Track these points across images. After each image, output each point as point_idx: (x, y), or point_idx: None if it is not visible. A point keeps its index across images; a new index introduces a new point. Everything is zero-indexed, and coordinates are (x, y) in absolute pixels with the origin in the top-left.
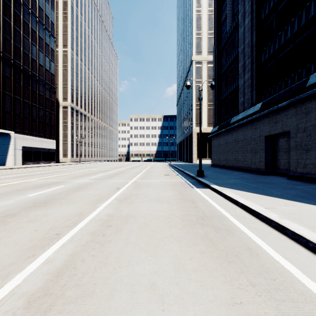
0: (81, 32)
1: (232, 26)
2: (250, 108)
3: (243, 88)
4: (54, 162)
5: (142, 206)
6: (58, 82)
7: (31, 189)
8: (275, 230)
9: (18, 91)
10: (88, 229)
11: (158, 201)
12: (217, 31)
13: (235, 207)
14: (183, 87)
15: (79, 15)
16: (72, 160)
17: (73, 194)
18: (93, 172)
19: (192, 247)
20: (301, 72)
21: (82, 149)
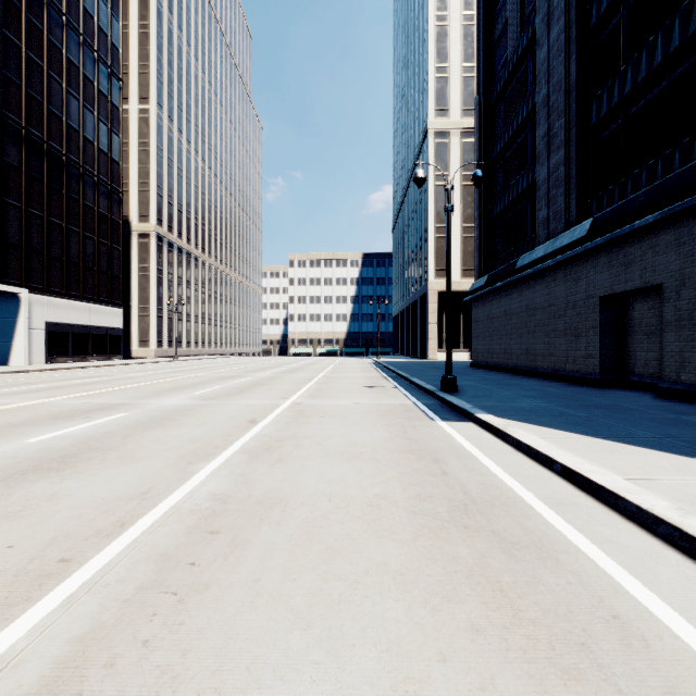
0: (180, 68)
1: (521, 46)
2: (564, 233)
3: (546, 186)
4: (118, 358)
5: (308, 471)
6: (127, 180)
7: (45, 424)
8: (673, 550)
9: (36, 198)
10: (154, 544)
11: (348, 457)
12: (484, 60)
13: (545, 473)
14: (407, 189)
15: (175, 30)
16: (160, 352)
17: (142, 437)
18: (202, 381)
19: (445, 609)
20: (691, 143)
21: (183, 329)
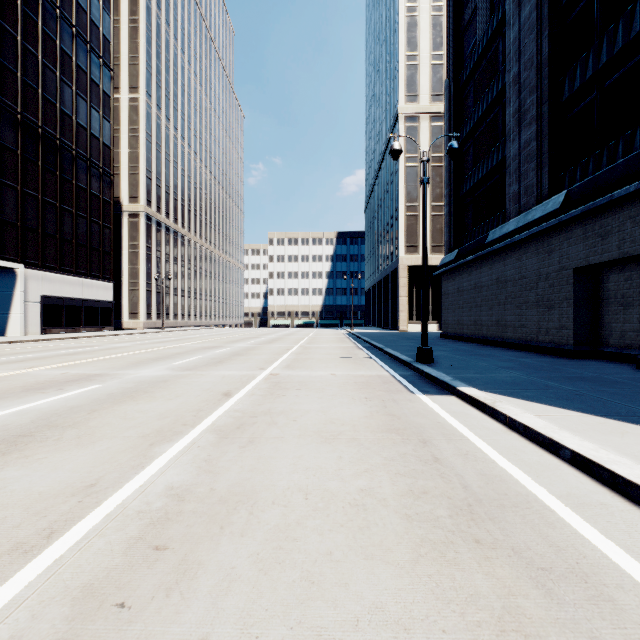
0: (168, 60)
1: (490, 28)
2: (536, 207)
3: (517, 162)
4: (109, 329)
5: (282, 456)
6: (119, 164)
7: (14, 396)
8: None
9: (31, 179)
10: (79, 568)
11: (326, 437)
12: (453, 44)
13: (551, 460)
14: (378, 171)
15: (163, 24)
16: (149, 324)
17: (108, 412)
18: (183, 351)
19: None
20: None
21: (170, 303)
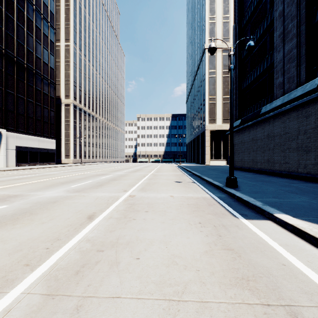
0: (85, 26)
1: None
2: (296, 89)
3: (281, 63)
4: (53, 163)
5: None
6: (60, 79)
7: None
8: None
9: (10, 84)
10: None
11: (169, 299)
12: (238, 4)
13: None
14: (193, 81)
15: (82, 7)
16: (75, 161)
17: None
18: (83, 177)
19: None
20: None
21: (86, 150)
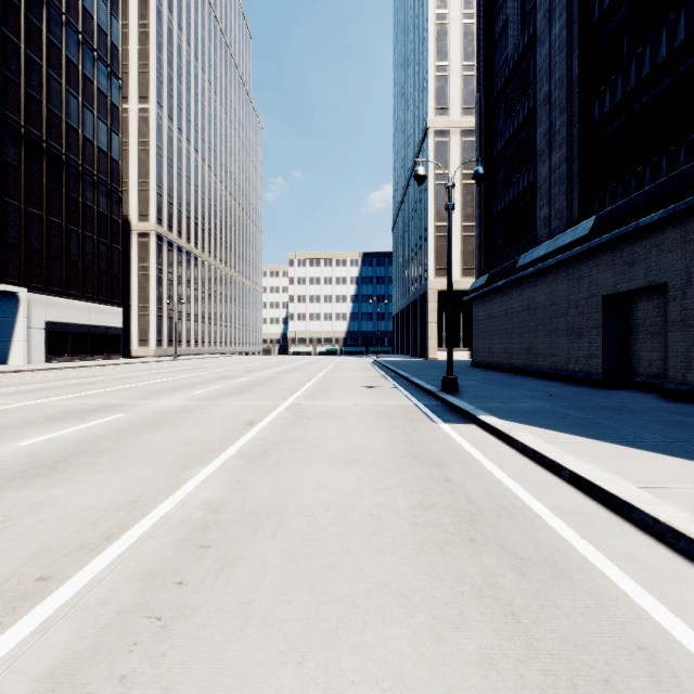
0: (180, 68)
1: (522, 43)
2: (566, 232)
3: (547, 184)
4: (117, 357)
5: (306, 477)
6: (127, 179)
7: (37, 426)
8: None
9: (35, 197)
10: (140, 560)
11: (347, 462)
12: (484, 57)
13: (552, 480)
14: (406, 188)
15: (175, 29)
16: (160, 352)
17: (135, 440)
18: (200, 381)
19: (453, 638)
20: None
21: (182, 329)
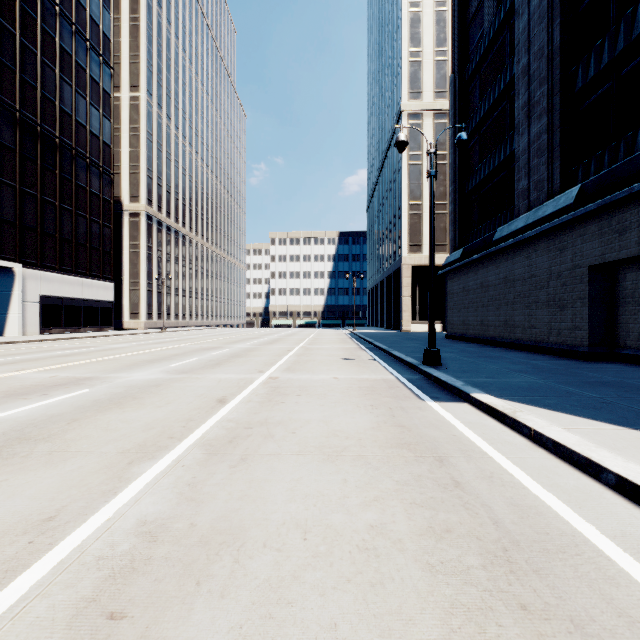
0: (169, 59)
1: (498, 19)
2: (547, 203)
3: (526, 156)
4: (109, 329)
5: (277, 478)
6: (119, 163)
7: None
8: None
9: (30, 177)
10: None
11: (328, 454)
12: (458, 37)
13: (591, 485)
14: (381, 170)
15: (164, 23)
16: (150, 324)
17: (89, 422)
18: (181, 352)
19: None
20: None
21: (171, 303)
